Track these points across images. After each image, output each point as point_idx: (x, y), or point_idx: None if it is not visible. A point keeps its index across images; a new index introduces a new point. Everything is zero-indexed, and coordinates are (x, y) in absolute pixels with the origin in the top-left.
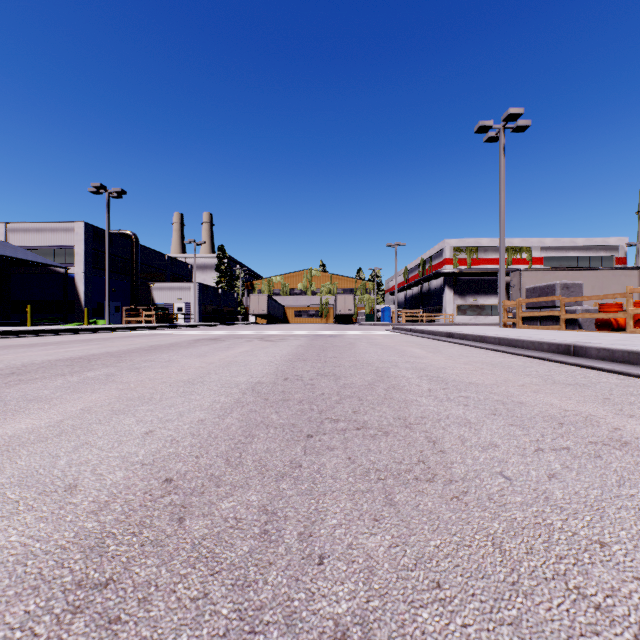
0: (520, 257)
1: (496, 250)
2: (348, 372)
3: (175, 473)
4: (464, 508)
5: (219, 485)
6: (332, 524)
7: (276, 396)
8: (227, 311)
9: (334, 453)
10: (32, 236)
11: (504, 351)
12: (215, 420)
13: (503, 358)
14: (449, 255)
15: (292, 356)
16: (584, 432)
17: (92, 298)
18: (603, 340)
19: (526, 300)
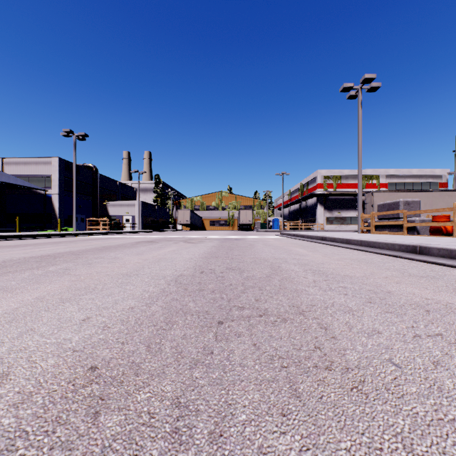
0: (371, 183)
1: (354, 178)
2: (250, 267)
3: (100, 360)
4: (365, 400)
5: (138, 373)
6: (242, 420)
7: (194, 286)
8: (161, 221)
9: (241, 339)
10: (21, 167)
11: (365, 250)
12: (143, 308)
13: (365, 256)
14: (320, 181)
15: (207, 254)
16: (449, 319)
17: (64, 212)
18: (439, 242)
19: (378, 213)
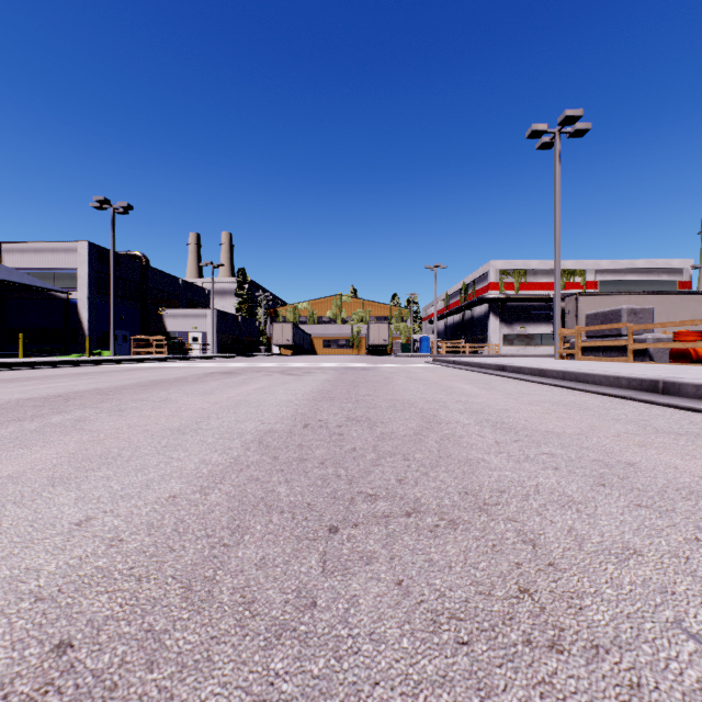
0: (573, 281)
1: (547, 273)
2: (386, 416)
3: (83, 625)
4: None
5: (153, 662)
6: None
7: (290, 453)
8: (248, 341)
9: (373, 570)
10: (30, 257)
11: (572, 387)
12: (194, 496)
13: (574, 396)
14: (494, 279)
15: (317, 394)
16: None
17: (97, 326)
18: (692, 374)
19: (586, 328)
